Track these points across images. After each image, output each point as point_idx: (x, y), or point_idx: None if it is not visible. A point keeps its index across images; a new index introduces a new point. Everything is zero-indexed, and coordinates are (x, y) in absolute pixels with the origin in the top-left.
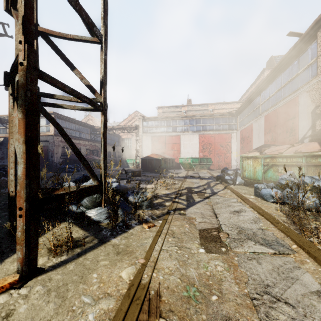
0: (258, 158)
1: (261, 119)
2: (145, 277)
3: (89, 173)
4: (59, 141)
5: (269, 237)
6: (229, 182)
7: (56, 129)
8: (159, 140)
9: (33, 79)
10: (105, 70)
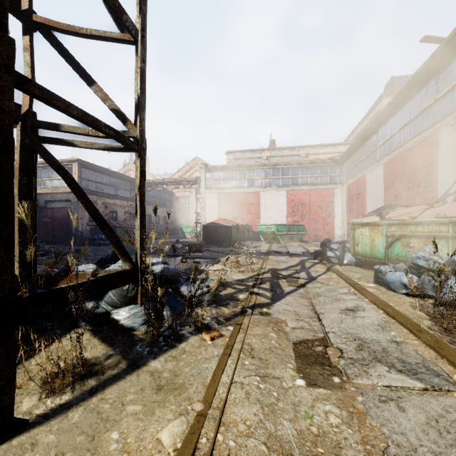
0: (378, 226)
1: (378, 168)
2: (202, 443)
3: (117, 250)
4: None
5: (411, 358)
6: (333, 261)
7: (64, 179)
8: (229, 199)
9: (5, 88)
10: (143, 87)
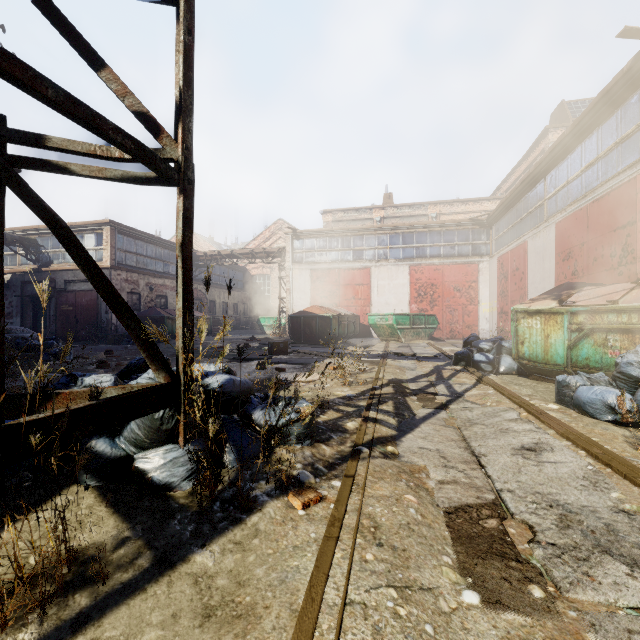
0: (556, 314)
1: (547, 231)
2: None
3: (144, 351)
4: (122, 281)
5: None
6: (484, 367)
7: (52, 230)
8: (326, 278)
9: None
10: (188, 75)
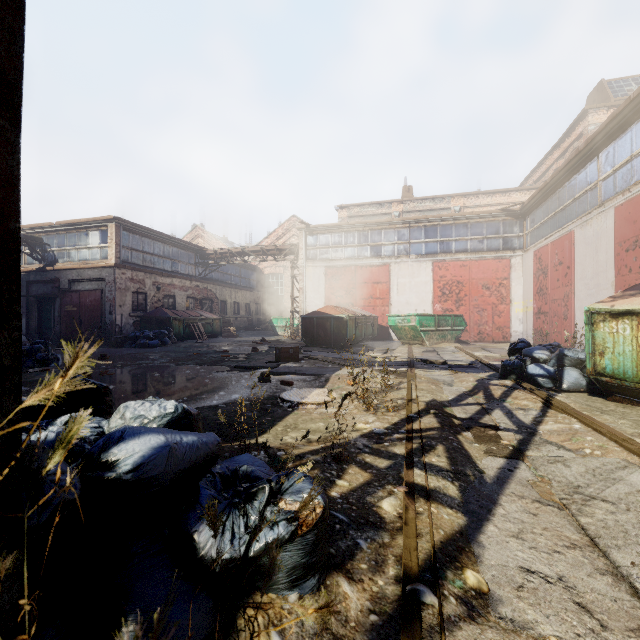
0: None
1: (602, 217)
2: None
3: None
4: (127, 280)
5: None
6: (542, 383)
7: None
8: (342, 276)
9: None
10: None
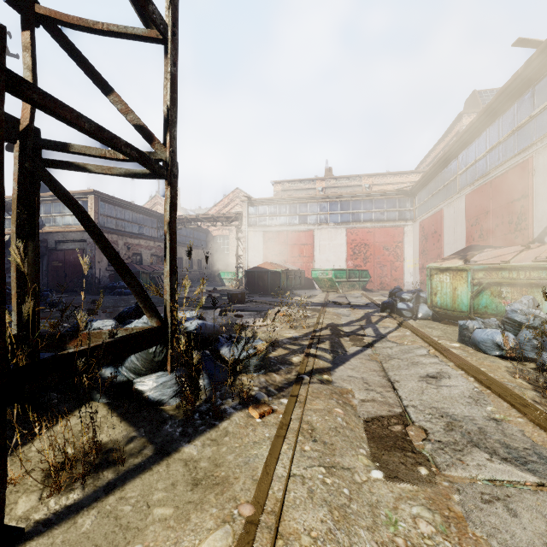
0: (461, 271)
1: (459, 201)
2: None
3: (141, 303)
4: None
5: (517, 442)
6: (405, 314)
7: (74, 214)
8: (276, 239)
9: None
10: (173, 97)
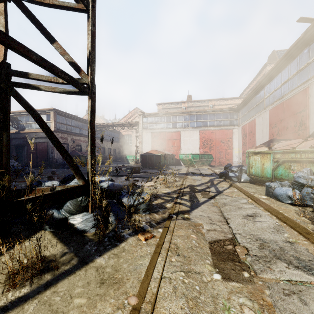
0: (267, 154)
1: (265, 114)
2: None
3: (73, 170)
4: (59, 137)
5: (304, 256)
6: (233, 179)
7: (31, 115)
8: (159, 136)
9: None
10: (93, 45)
